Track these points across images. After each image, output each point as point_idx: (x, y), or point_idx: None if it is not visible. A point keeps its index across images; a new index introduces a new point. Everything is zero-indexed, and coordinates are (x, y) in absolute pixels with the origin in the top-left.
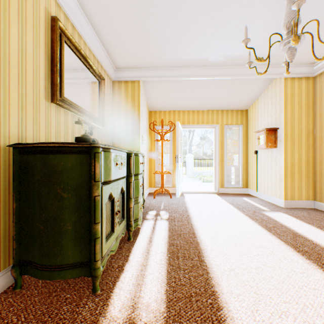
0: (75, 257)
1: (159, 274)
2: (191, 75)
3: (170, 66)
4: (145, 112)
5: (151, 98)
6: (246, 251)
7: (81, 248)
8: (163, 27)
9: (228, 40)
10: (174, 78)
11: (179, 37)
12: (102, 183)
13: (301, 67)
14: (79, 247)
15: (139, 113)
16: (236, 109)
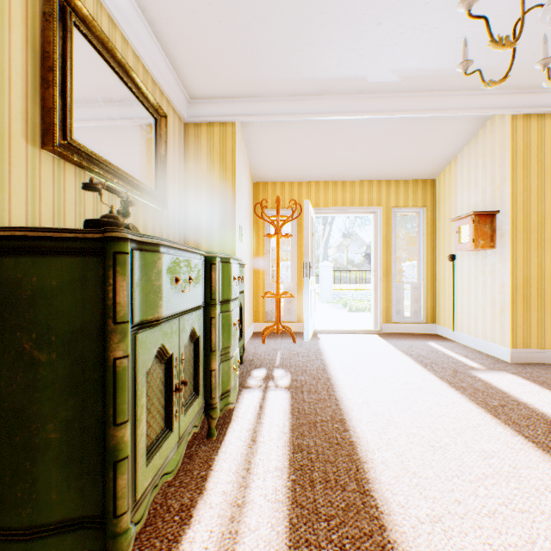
0: (68, 507)
1: (271, 531)
2: (333, 111)
3: (293, 92)
4: (246, 183)
5: (257, 159)
6: (459, 466)
7: (83, 484)
8: (281, 5)
9: (407, 36)
10: (301, 117)
11: (312, 30)
12: (137, 325)
13: (545, 94)
14: (77, 482)
15: (234, 184)
16: (413, 179)
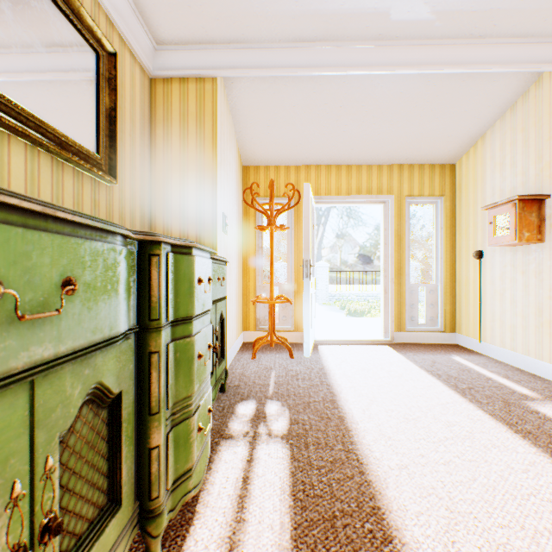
0: None
1: None
2: (343, 64)
3: (291, 36)
4: (233, 163)
5: (246, 134)
6: None
7: None
8: None
9: None
10: (302, 71)
11: None
12: None
13: None
14: None
15: (215, 157)
16: (430, 163)
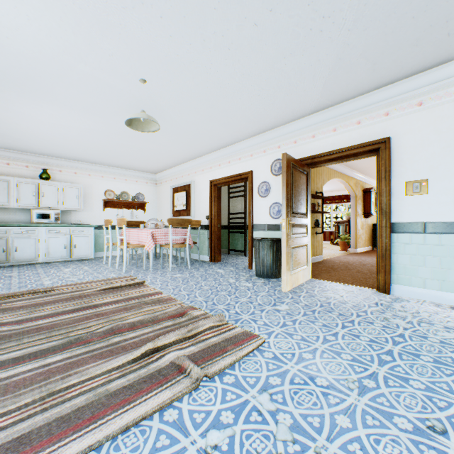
0: None
1: None
2: None
3: None
4: None
5: None
6: None
7: None
8: None
9: None
10: None
11: None
12: None
13: None
14: None
15: None
16: None
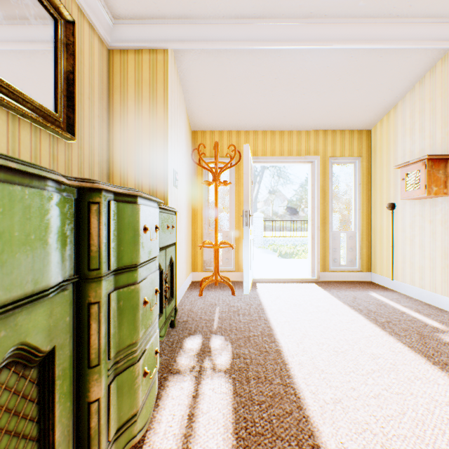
0: None
1: None
2: (278, 39)
3: (233, 12)
4: (183, 127)
5: (194, 103)
6: None
7: None
8: None
9: None
10: (243, 45)
11: None
12: None
13: None
14: None
15: (166, 120)
16: (349, 129)
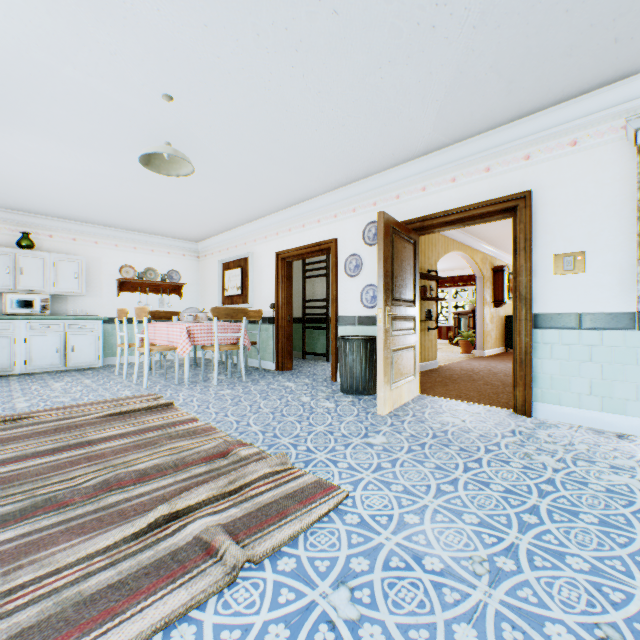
0: None
1: None
2: None
3: None
4: None
5: None
6: None
7: None
8: None
9: None
10: None
11: None
12: None
13: None
14: None
15: None
16: None
